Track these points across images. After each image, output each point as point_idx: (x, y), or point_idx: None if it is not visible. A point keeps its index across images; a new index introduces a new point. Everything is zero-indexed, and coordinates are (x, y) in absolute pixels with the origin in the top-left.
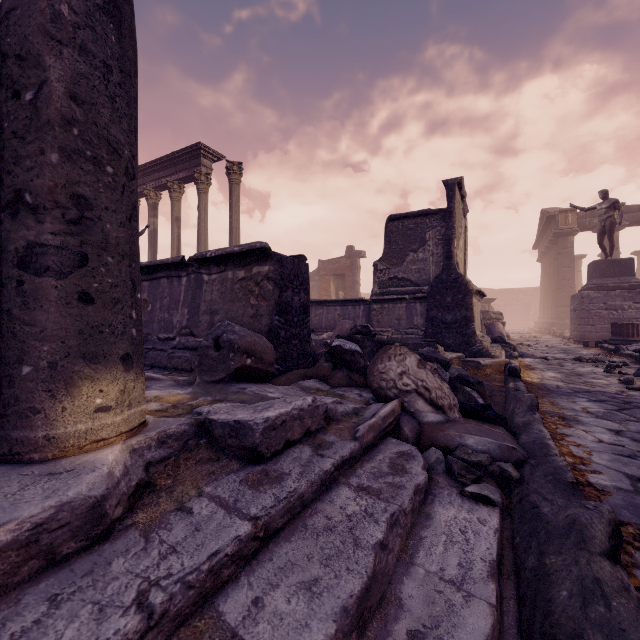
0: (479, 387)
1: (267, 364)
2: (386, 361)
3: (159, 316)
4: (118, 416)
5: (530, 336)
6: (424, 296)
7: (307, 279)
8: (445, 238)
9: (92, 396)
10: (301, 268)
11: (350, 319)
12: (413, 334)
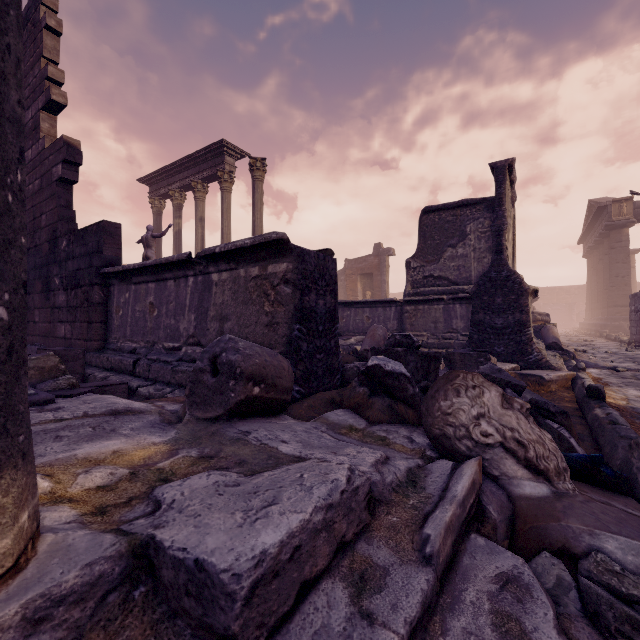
0: (563, 419)
1: (282, 391)
2: (453, 396)
3: (165, 322)
4: None
5: (579, 339)
6: (465, 296)
7: (334, 278)
8: (494, 229)
9: None
10: (327, 264)
11: (380, 322)
12: (452, 339)
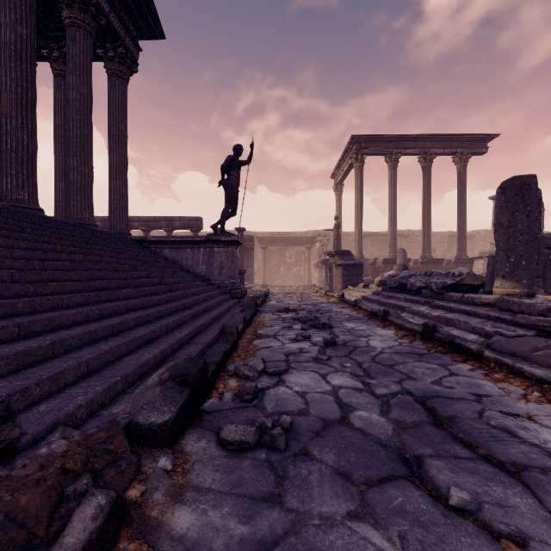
0: None
1: None
2: None
3: None
4: (499, 290)
5: None
6: None
7: None
8: None
9: (495, 284)
10: None
11: None
12: None
